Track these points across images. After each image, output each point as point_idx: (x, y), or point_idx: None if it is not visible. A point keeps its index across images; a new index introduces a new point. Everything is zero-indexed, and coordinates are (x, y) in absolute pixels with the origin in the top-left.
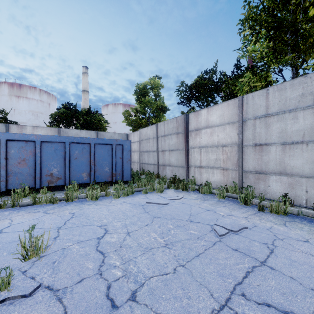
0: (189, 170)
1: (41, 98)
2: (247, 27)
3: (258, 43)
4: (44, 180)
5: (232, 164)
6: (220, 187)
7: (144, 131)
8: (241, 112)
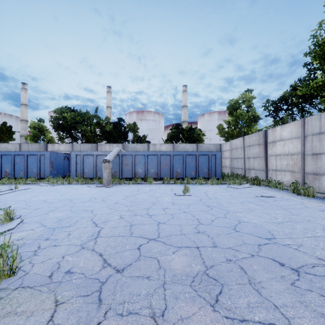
0: (267, 173)
1: (154, 118)
2: None
3: (321, 76)
4: (174, 174)
5: (297, 168)
6: (289, 185)
7: (234, 142)
8: (303, 130)
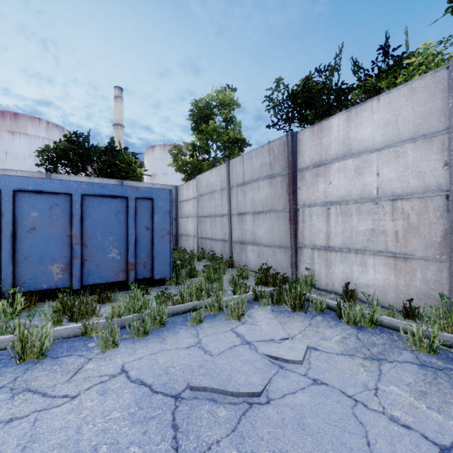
0: (298, 256)
1: (49, 136)
2: None
3: None
4: None
5: (425, 245)
6: (385, 301)
7: (205, 178)
8: None
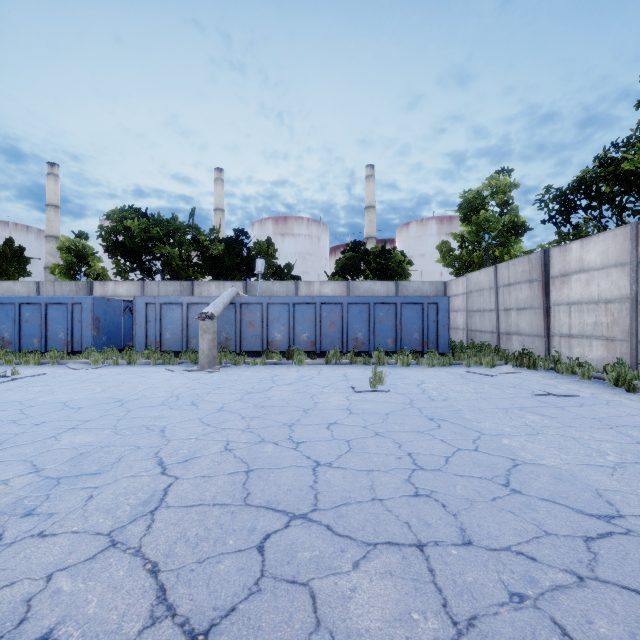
0: (550, 342)
1: (309, 232)
2: None
3: None
4: (350, 344)
5: (621, 331)
6: (602, 369)
7: (474, 277)
8: (634, 248)
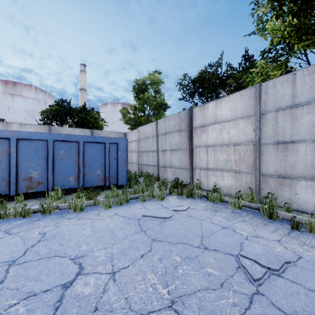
0: (193, 173)
1: (37, 97)
2: (261, 7)
3: (279, 21)
4: (21, 185)
5: (246, 166)
6: (231, 193)
7: (143, 129)
8: (258, 103)
